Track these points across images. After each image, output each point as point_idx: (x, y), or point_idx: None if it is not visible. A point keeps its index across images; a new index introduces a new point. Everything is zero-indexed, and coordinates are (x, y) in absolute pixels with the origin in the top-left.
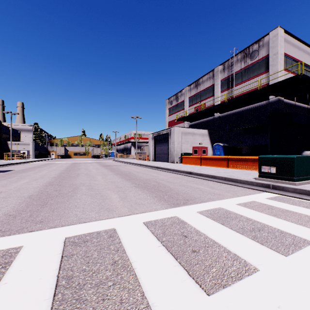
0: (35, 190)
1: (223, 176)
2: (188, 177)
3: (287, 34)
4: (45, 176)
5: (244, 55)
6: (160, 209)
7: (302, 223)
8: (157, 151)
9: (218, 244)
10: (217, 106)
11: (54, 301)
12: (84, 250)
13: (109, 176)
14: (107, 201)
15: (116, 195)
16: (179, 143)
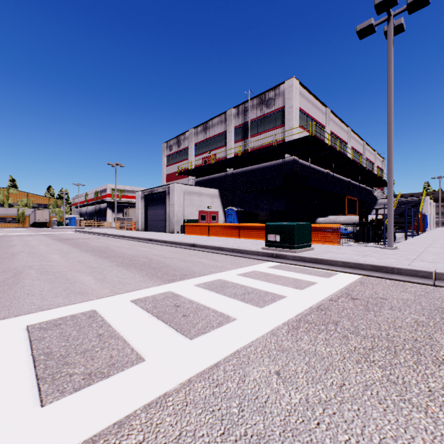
0: None
1: (231, 247)
2: (190, 251)
3: (303, 87)
4: None
5: (260, 101)
6: (152, 287)
7: (287, 284)
8: (150, 217)
9: (208, 308)
10: (229, 160)
11: (37, 370)
12: (59, 332)
13: (72, 254)
14: (78, 285)
15: (91, 277)
16: (182, 206)
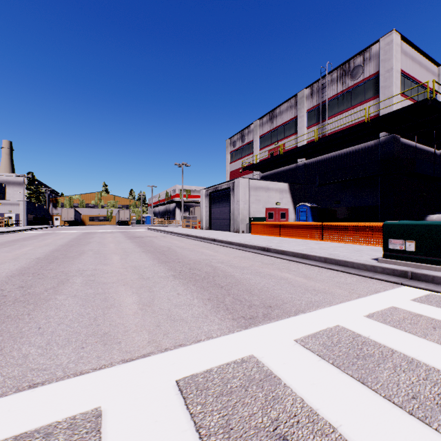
0: None
1: (322, 255)
2: (263, 256)
3: (406, 42)
4: (22, 256)
5: (342, 73)
6: (218, 335)
7: None
8: (213, 215)
9: None
10: (302, 148)
11: None
12: None
13: (133, 256)
14: (112, 314)
15: (134, 298)
16: (247, 203)
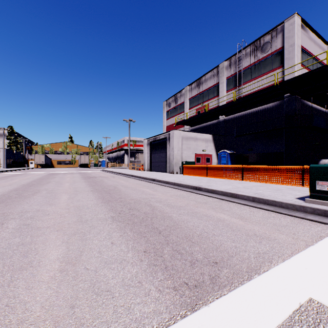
0: None
1: (249, 194)
2: (196, 195)
3: (304, 23)
4: None
5: (254, 48)
6: None
7: None
8: (153, 160)
9: None
10: (223, 107)
11: None
12: None
13: (81, 195)
14: (20, 281)
15: (61, 251)
16: (180, 150)
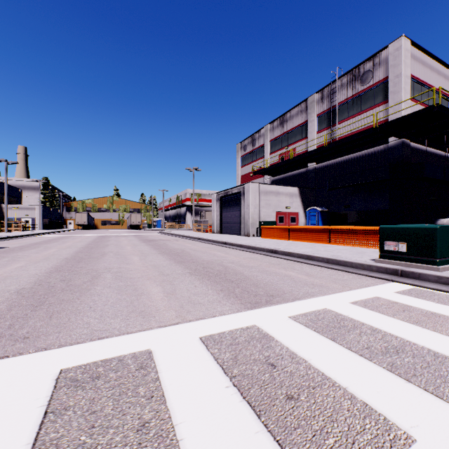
0: (31, 279)
1: (325, 256)
2: (270, 258)
3: (415, 46)
4: (52, 257)
5: (352, 78)
6: (229, 313)
7: None
8: (224, 219)
9: (331, 381)
10: (312, 153)
11: None
12: (90, 397)
13: (150, 257)
14: (143, 299)
15: (159, 289)
16: (257, 207)
